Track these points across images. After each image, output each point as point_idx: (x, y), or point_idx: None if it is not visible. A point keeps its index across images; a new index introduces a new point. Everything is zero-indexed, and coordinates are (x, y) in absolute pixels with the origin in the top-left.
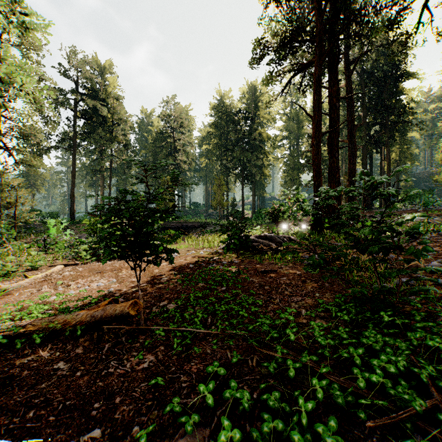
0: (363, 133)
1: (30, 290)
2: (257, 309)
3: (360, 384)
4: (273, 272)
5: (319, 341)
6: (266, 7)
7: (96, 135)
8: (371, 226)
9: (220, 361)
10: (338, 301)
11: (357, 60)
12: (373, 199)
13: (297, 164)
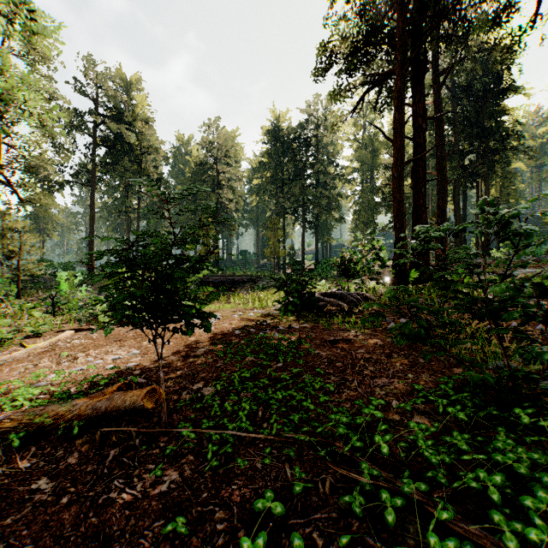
0: (455, 163)
1: (25, 364)
2: (327, 398)
3: (508, 543)
4: (345, 342)
5: (426, 456)
6: (334, 2)
7: (120, 166)
8: (491, 280)
9: (276, 484)
10: (444, 388)
11: (448, 70)
12: (500, 241)
13: (371, 202)
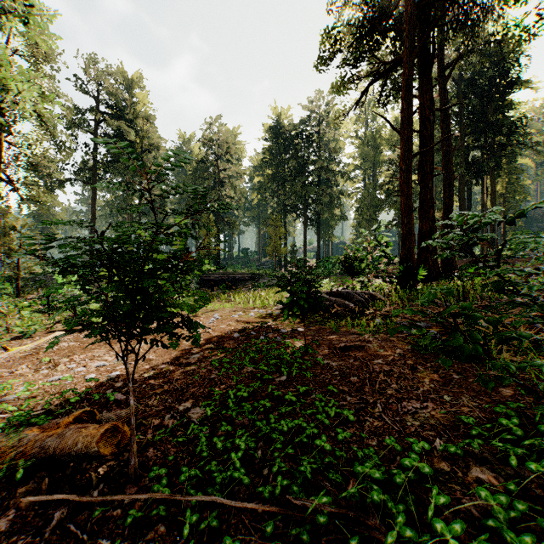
0: (460, 159)
1: (1, 371)
2: (348, 434)
3: None
4: (358, 349)
5: None
6: None
7: (121, 164)
8: None
9: None
10: (505, 424)
11: (455, 62)
12: None
13: (373, 199)
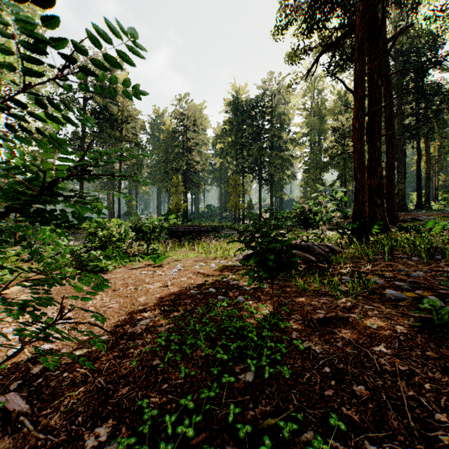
0: (397, 125)
1: None
2: None
3: None
4: (341, 321)
5: None
6: None
7: (105, 133)
8: None
9: None
10: None
11: (397, 34)
12: None
13: (319, 162)
